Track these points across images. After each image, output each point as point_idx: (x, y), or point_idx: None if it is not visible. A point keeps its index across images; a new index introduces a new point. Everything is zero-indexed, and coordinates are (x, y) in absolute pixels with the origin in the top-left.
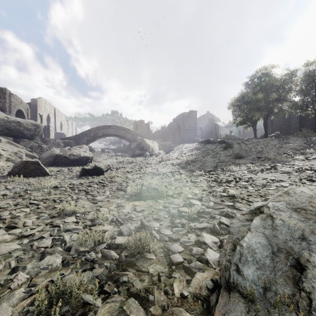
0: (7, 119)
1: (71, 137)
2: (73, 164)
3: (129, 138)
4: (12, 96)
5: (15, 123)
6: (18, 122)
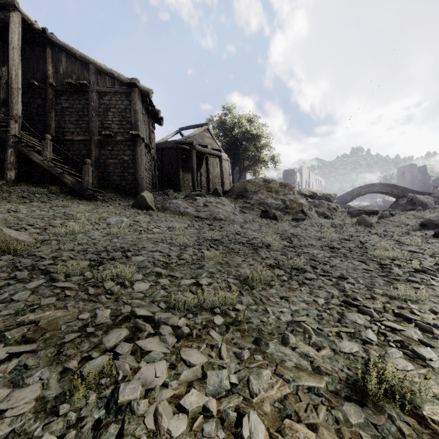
0: (326, 194)
1: (336, 197)
2: (368, 214)
3: (396, 194)
4: (297, 173)
5: (328, 195)
6: (329, 194)
